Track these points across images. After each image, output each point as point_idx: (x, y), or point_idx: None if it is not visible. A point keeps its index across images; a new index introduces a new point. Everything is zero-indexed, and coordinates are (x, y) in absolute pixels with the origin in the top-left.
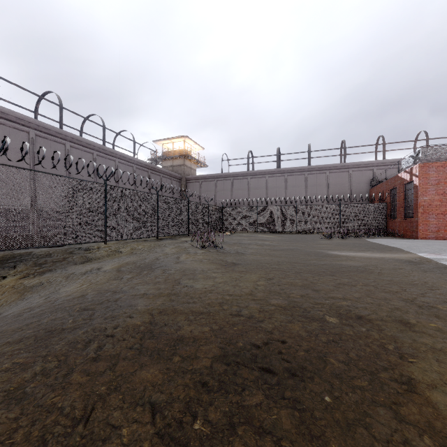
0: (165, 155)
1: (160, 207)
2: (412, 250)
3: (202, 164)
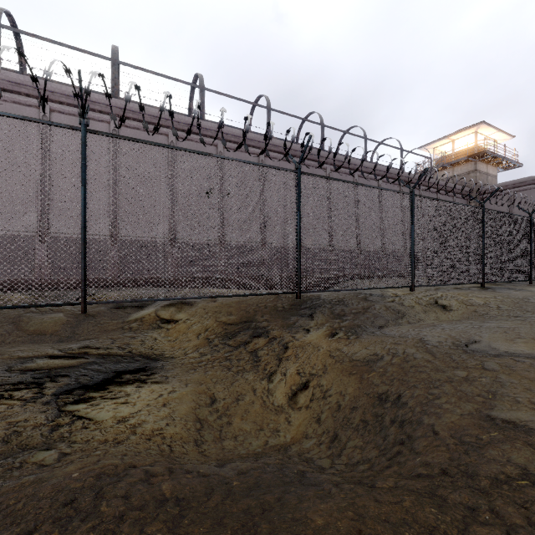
0: (441, 162)
1: (486, 231)
2: None
3: (509, 163)
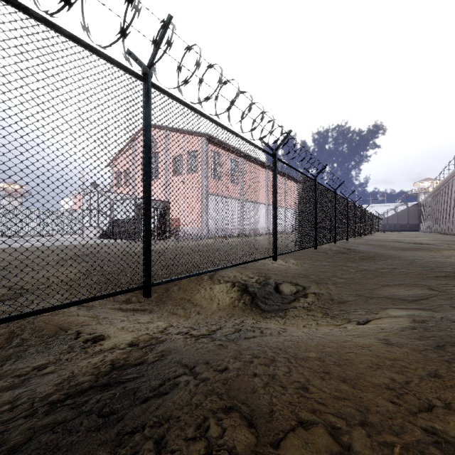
0: None
1: None
2: None
3: None
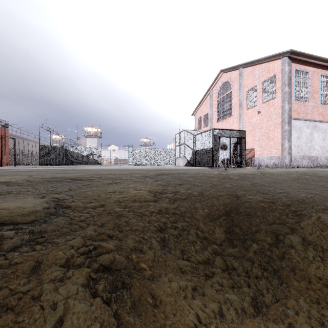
0: None
1: None
2: (3, 168)
3: None
